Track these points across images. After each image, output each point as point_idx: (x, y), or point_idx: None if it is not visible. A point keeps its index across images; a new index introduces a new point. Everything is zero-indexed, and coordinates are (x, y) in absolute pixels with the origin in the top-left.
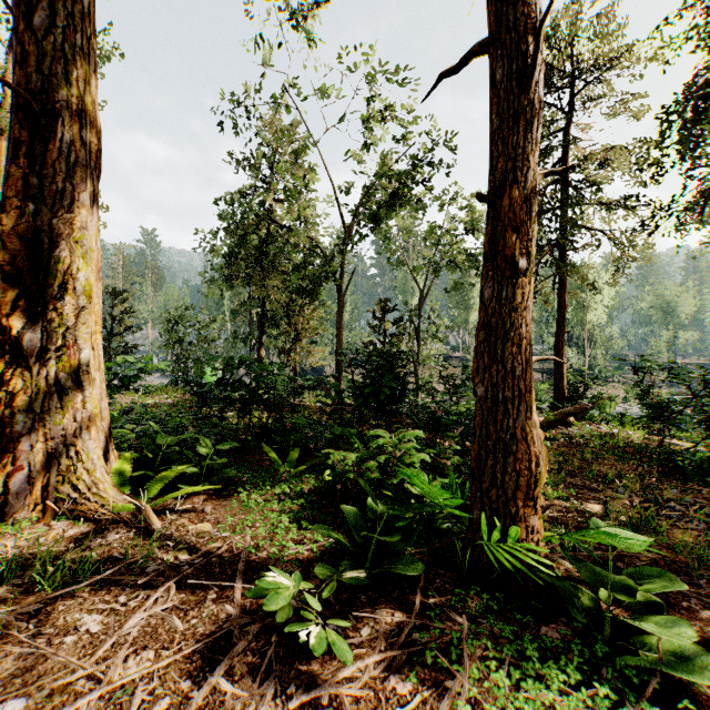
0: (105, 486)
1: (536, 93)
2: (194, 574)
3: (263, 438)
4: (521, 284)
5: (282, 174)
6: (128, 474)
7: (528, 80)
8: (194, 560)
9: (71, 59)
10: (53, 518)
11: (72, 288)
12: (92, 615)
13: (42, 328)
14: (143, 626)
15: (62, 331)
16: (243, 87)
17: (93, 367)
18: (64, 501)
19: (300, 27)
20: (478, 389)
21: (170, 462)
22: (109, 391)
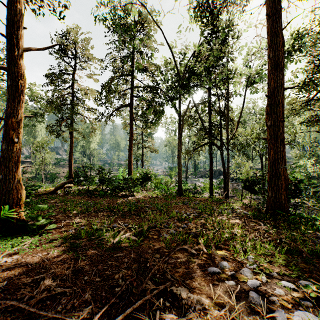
0: None
1: (21, 93)
2: None
3: None
4: (16, 145)
5: None
6: None
7: (17, 90)
8: None
9: None
10: None
11: None
12: None
13: None
14: None
15: None
16: None
17: None
18: None
19: None
20: (0, 176)
21: None
22: None
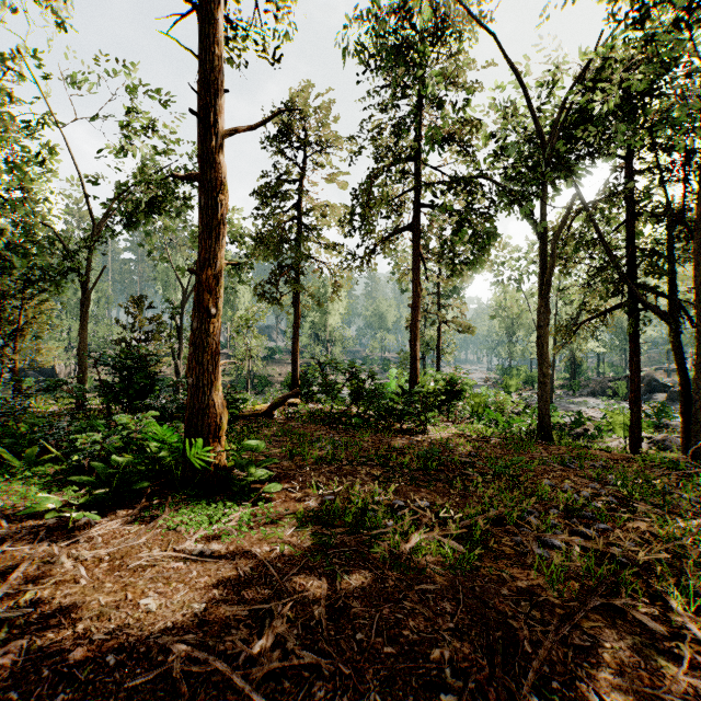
0: None
1: (221, 220)
2: None
3: None
4: (213, 322)
5: None
6: None
7: (215, 214)
8: None
9: None
10: None
11: None
12: None
13: None
14: None
15: None
16: None
17: None
18: None
19: None
20: (189, 381)
21: None
22: None
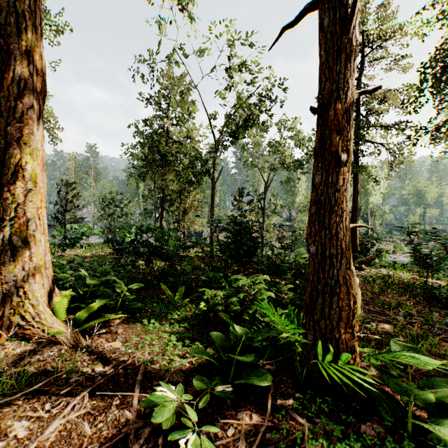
0: (46, 316)
1: (353, 34)
2: (105, 383)
3: (161, 279)
4: (343, 172)
5: (175, 106)
6: (64, 306)
7: (348, 24)
8: (106, 372)
9: (22, 14)
10: (7, 339)
11: (22, 176)
12: (22, 421)
13: (0, 204)
14: (60, 430)
15: (15, 206)
16: (150, 49)
17: (39, 232)
18: (16, 327)
19: (186, 10)
20: (311, 248)
21: (96, 296)
22: (61, 247)
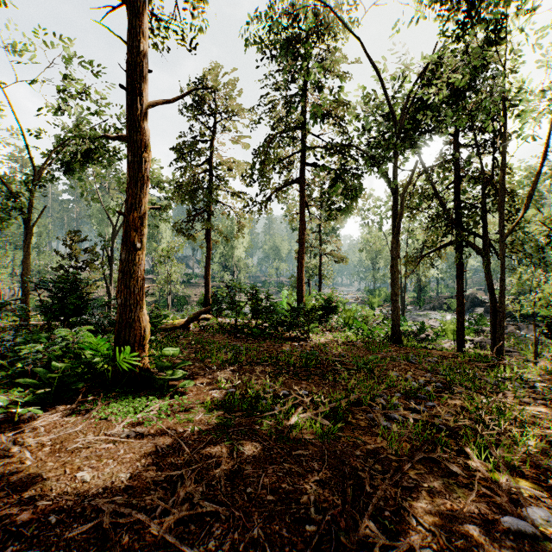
0: None
1: (145, 173)
2: None
3: None
4: (138, 254)
5: None
6: None
7: (140, 168)
8: None
9: None
10: None
11: None
12: None
13: None
14: None
15: None
16: None
17: None
18: None
19: None
20: (118, 301)
21: None
22: None
